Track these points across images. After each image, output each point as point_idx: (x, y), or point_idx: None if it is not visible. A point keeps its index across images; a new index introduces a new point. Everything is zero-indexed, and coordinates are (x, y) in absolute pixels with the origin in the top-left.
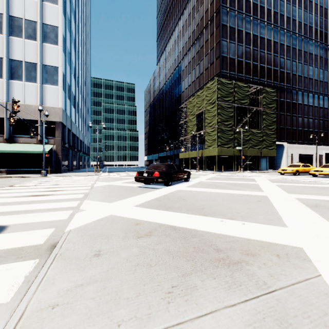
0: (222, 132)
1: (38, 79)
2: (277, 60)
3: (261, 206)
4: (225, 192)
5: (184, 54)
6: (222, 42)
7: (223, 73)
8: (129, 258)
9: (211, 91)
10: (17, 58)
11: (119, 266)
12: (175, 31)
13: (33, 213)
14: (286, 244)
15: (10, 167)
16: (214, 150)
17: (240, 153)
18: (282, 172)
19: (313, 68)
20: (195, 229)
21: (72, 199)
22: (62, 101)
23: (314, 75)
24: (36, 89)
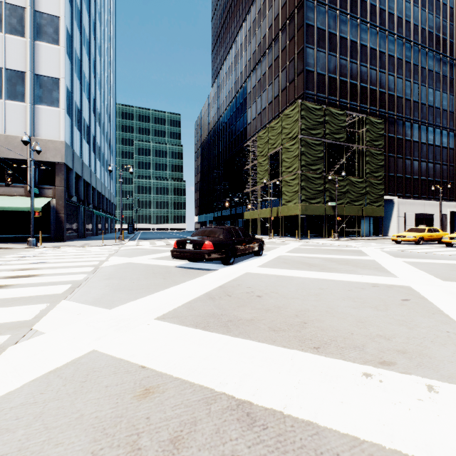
0: (307, 181)
1: (28, 97)
2: (384, 78)
3: (423, 317)
4: (330, 277)
5: (251, 69)
6: (307, 50)
7: (309, 95)
8: None
9: (291, 120)
10: None
11: None
12: (238, 36)
13: None
14: None
15: None
16: (295, 208)
17: (333, 211)
18: (399, 240)
19: (434, 91)
20: (308, 417)
21: (40, 297)
22: (67, 131)
23: (436, 102)
24: (24, 112)
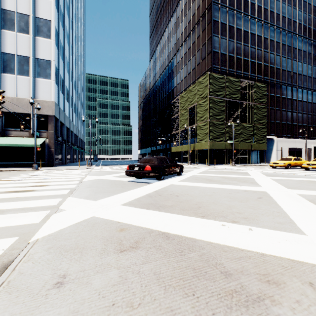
0: (214, 126)
1: (31, 73)
2: (267, 56)
3: (264, 205)
4: (220, 187)
5: (176, 50)
6: (214, 38)
7: (215, 68)
8: (102, 290)
9: (203, 85)
10: (9, 52)
11: (85, 308)
12: (167, 28)
13: (2, 214)
14: (315, 263)
15: (2, 161)
16: (206, 144)
17: (231, 147)
18: (274, 165)
19: (302, 63)
20: (192, 237)
21: (55, 195)
22: (55, 94)
23: (303, 71)
24: (29, 83)
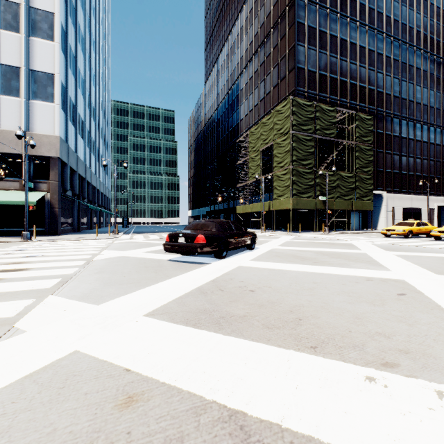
0: (298, 176)
1: (22, 92)
2: (373, 76)
3: (422, 312)
4: (323, 271)
5: (243, 66)
6: (298, 48)
7: (300, 91)
8: None
9: (283, 116)
10: None
11: None
12: (231, 35)
13: None
14: None
15: None
16: (287, 202)
17: (324, 206)
18: (388, 233)
19: (421, 88)
20: (308, 430)
21: (27, 292)
22: (62, 126)
23: (423, 99)
24: (19, 107)
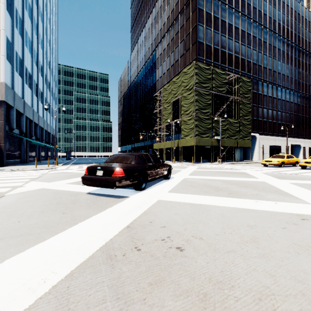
0: (200, 121)
1: None
2: (250, 52)
3: None
4: (246, 205)
5: (158, 41)
6: (199, 27)
7: (200, 59)
8: None
9: (188, 76)
10: None
11: None
12: (149, 18)
13: None
14: None
15: None
16: (191, 140)
17: (218, 143)
18: (267, 164)
19: (281, 63)
20: None
21: None
22: (7, 74)
23: (282, 70)
24: None
